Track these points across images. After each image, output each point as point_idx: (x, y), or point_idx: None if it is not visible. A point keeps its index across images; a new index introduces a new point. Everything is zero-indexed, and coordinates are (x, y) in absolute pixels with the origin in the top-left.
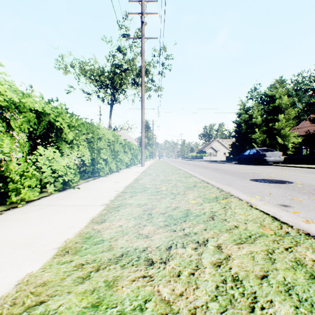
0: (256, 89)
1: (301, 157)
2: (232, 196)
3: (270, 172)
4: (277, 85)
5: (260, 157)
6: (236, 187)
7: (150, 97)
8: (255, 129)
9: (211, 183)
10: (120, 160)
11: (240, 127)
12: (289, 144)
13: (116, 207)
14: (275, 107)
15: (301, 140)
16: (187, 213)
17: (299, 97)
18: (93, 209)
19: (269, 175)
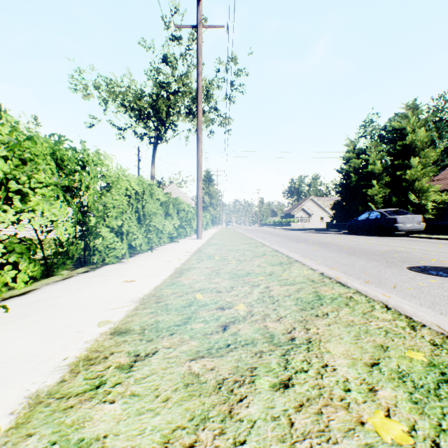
0: (372, 121)
1: None
2: None
3: (424, 250)
4: (409, 113)
5: (387, 224)
6: (405, 292)
7: (213, 133)
8: (372, 181)
9: (352, 286)
10: (156, 229)
11: (349, 178)
12: (428, 203)
13: None
14: (406, 146)
15: (447, 196)
16: None
17: (441, 132)
18: None
19: (432, 257)
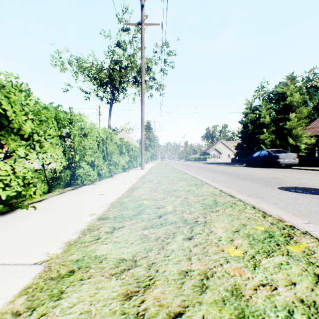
0: (263, 87)
1: (317, 159)
2: (295, 230)
3: (293, 177)
4: (288, 82)
5: (272, 159)
6: (270, 201)
7: (151, 96)
8: (263, 129)
9: (237, 197)
10: (114, 163)
11: (247, 127)
12: (301, 145)
13: (62, 276)
14: (286, 105)
15: (315, 140)
16: (244, 318)
17: (311, 95)
18: (3, 285)
19: (297, 181)
